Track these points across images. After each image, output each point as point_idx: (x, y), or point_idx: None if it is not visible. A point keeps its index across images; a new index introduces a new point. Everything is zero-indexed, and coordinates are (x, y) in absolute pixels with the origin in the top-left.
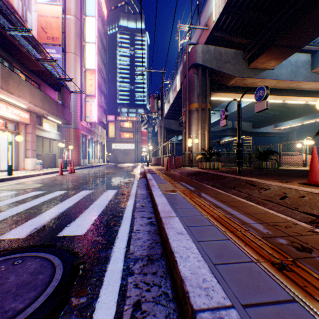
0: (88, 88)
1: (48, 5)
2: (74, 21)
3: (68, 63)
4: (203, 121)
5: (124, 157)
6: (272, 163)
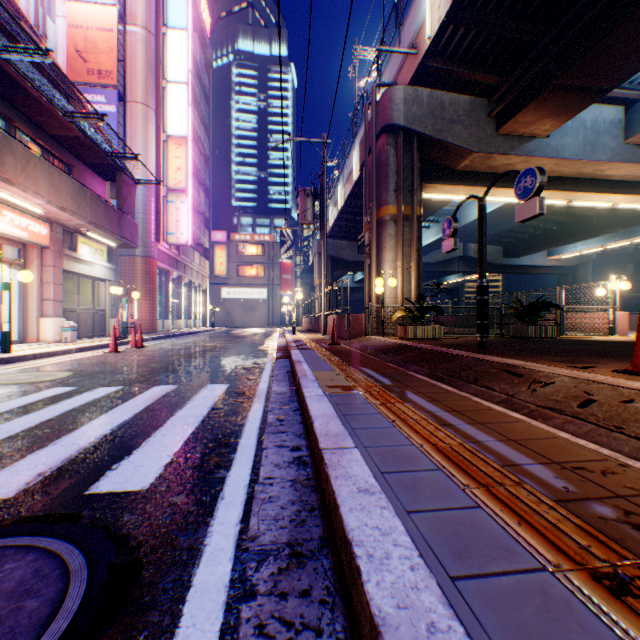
0: (173, 175)
1: (89, 5)
2: (142, 37)
3: (131, 124)
4: (406, 242)
5: (246, 316)
6: (547, 328)
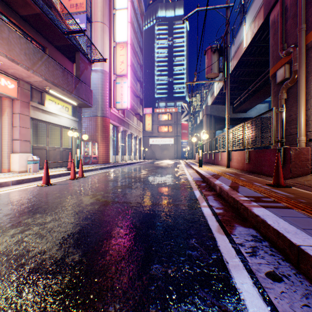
0: (119, 66)
1: None
2: None
3: (94, 35)
4: None
5: (162, 153)
6: None
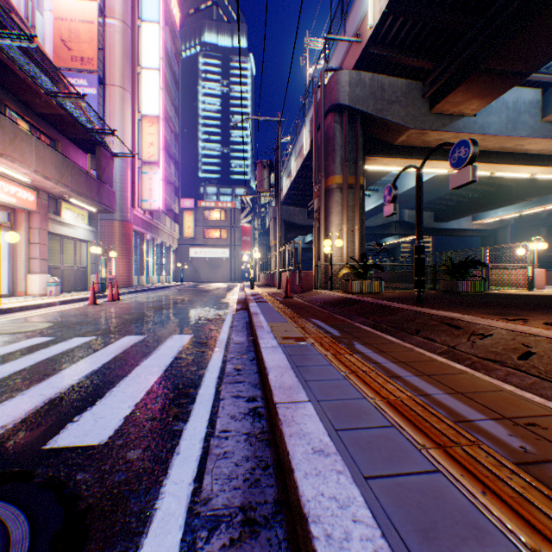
0: (147, 149)
1: (73, 0)
2: (120, 29)
3: (110, 104)
4: (350, 207)
5: (211, 272)
6: (475, 283)
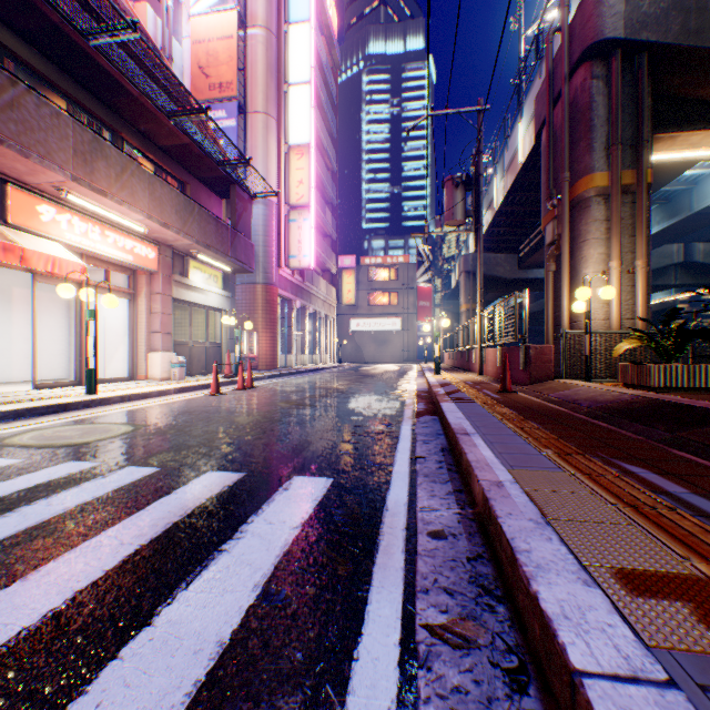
0: (295, 190)
1: (210, 16)
2: (262, 39)
3: (251, 137)
4: (624, 229)
5: (376, 350)
6: None
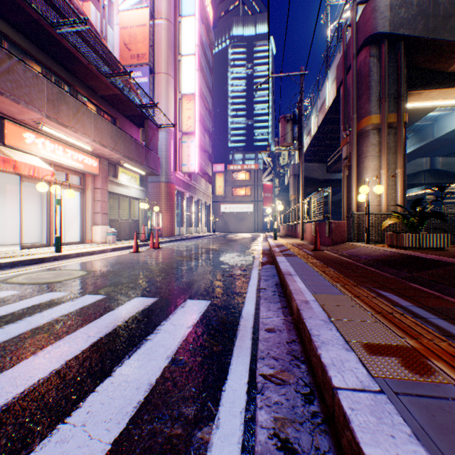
0: (185, 122)
1: (131, 11)
2: (165, 26)
3: (158, 89)
4: (389, 149)
5: (237, 224)
6: None
